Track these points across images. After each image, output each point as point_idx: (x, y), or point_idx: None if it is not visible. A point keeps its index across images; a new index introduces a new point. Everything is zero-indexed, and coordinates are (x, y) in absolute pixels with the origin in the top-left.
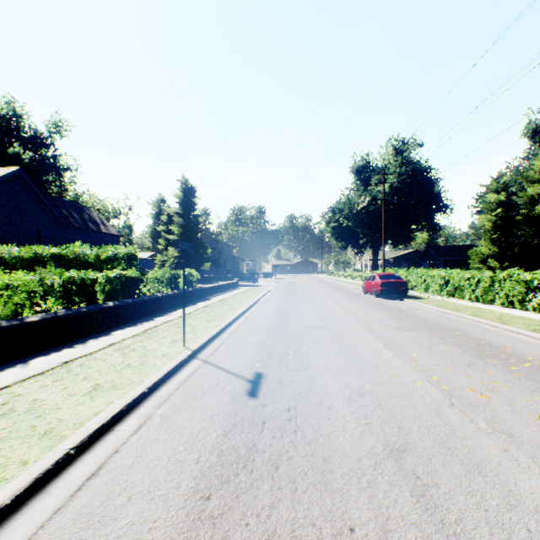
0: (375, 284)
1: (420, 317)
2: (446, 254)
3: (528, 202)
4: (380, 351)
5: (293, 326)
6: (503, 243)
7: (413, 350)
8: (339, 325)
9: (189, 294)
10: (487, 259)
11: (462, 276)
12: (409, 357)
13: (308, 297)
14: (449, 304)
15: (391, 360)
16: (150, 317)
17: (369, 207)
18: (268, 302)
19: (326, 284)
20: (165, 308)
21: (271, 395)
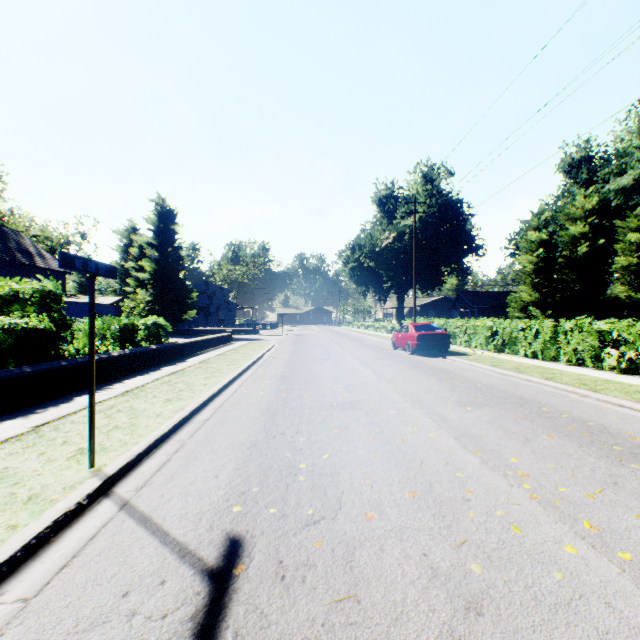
0: (410, 337)
1: (480, 383)
2: (481, 301)
3: (570, 242)
4: (455, 454)
5: (306, 406)
6: (544, 288)
7: (505, 449)
8: (375, 400)
9: (151, 353)
10: (527, 307)
11: (515, 326)
12: (509, 466)
13: (324, 355)
14: (504, 362)
15: (483, 477)
16: (69, 396)
17: (395, 244)
18: (270, 363)
19: (344, 337)
20: (105, 377)
21: (254, 638)
